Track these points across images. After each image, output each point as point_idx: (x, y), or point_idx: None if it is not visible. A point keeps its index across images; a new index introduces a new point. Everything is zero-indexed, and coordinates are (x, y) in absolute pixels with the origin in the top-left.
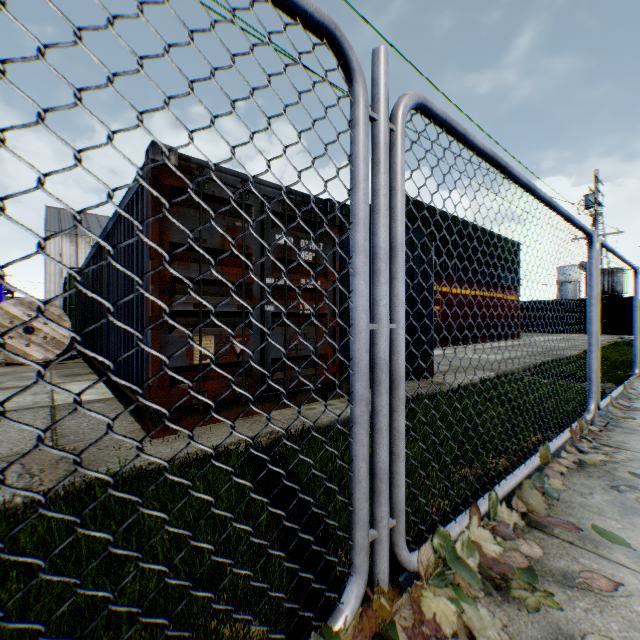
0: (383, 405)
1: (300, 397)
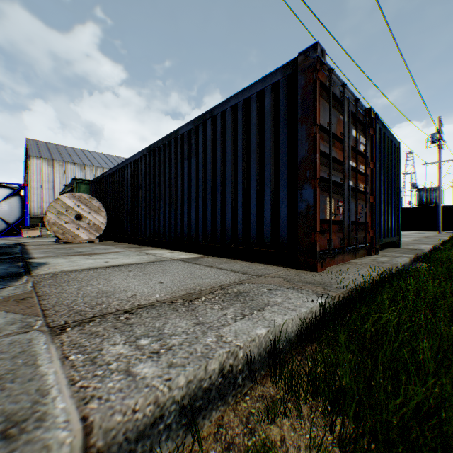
0: None
1: (359, 252)
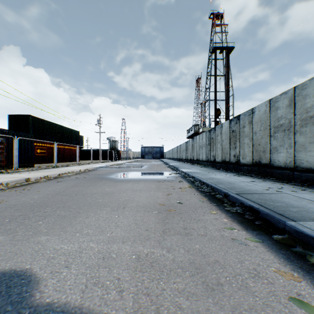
0: (17, 158)
1: None
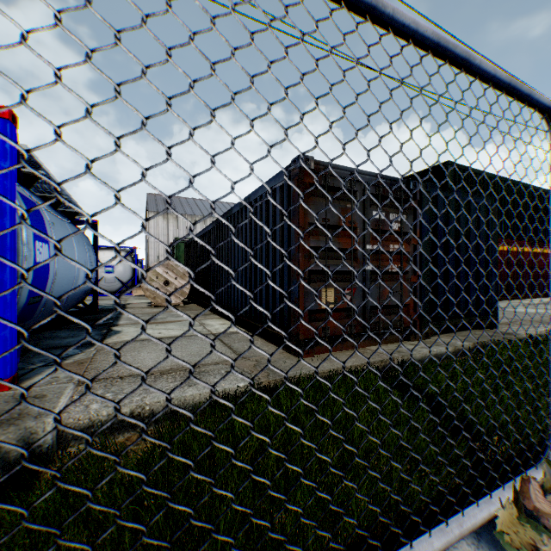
0: None
1: (389, 337)
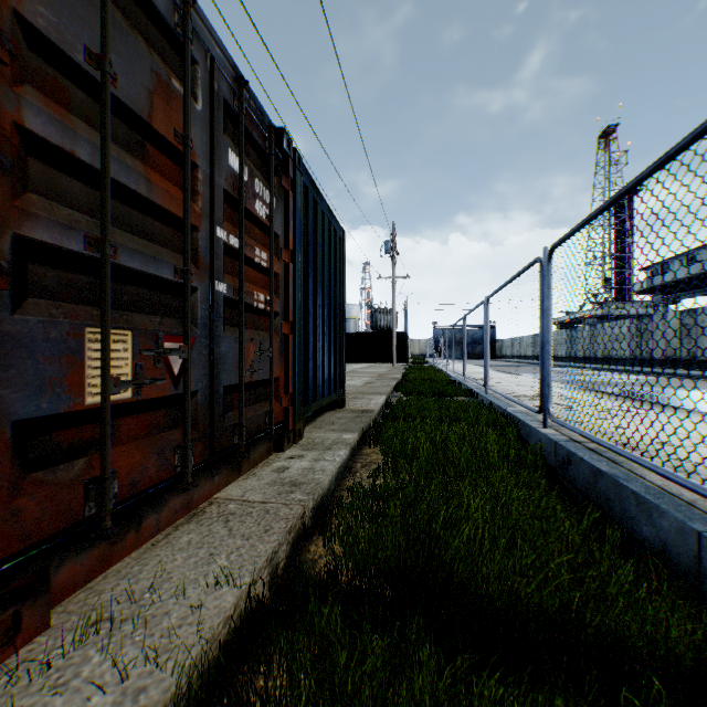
0: None
1: (254, 453)
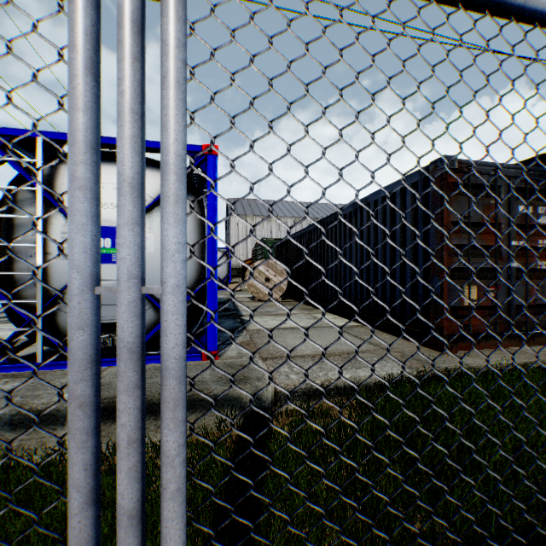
0: None
1: (536, 338)
